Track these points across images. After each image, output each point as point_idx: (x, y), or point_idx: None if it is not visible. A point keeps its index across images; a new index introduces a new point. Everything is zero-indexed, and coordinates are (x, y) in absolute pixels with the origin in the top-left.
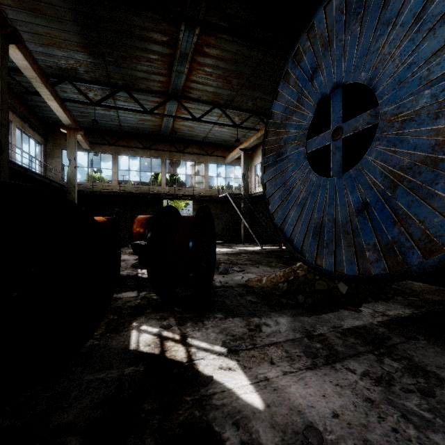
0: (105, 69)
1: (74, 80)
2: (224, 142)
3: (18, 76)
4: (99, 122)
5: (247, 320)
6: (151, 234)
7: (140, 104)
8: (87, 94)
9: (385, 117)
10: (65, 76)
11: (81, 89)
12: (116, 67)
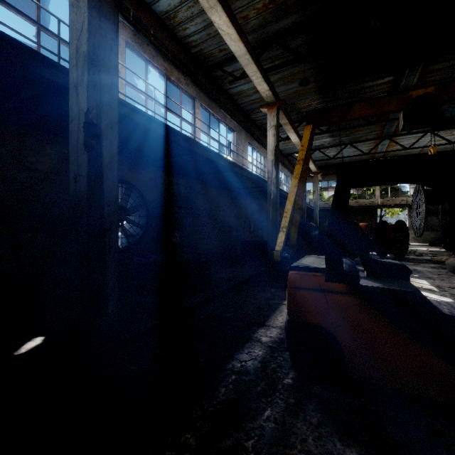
0: (339, 139)
1: (320, 149)
2: (445, 149)
3: (294, 154)
4: (328, 161)
5: (416, 263)
6: (375, 231)
7: (360, 150)
8: (325, 151)
9: (420, 211)
10: (316, 148)
11: (322, 150)
12: (346, 137)
